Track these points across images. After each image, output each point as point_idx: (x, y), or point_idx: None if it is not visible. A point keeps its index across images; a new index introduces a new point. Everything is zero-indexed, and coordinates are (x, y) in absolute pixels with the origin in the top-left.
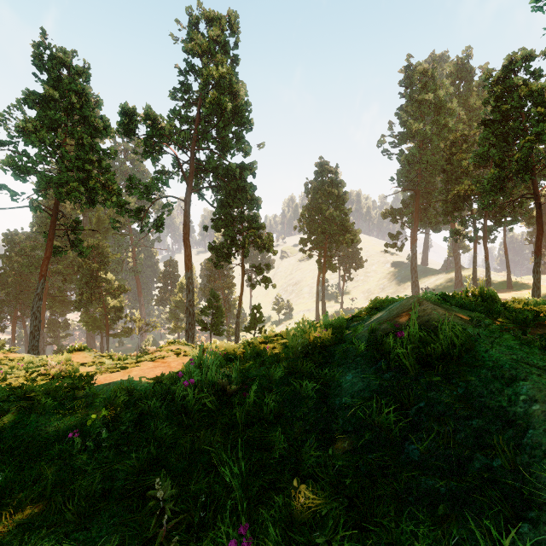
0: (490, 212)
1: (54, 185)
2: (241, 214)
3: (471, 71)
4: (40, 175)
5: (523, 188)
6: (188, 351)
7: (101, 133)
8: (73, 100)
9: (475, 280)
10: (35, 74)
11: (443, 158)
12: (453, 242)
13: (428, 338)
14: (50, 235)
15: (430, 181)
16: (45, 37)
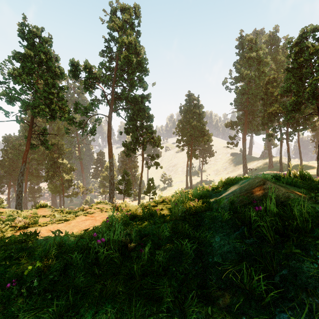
0: (290, 123)
1: (30, 107)
2: (142, 124)
3: (278, 39)
4: (22, 101)
5: (310, 108)
6: (108, 208)
7: (58, 76)
8: (42, 57)
9: (281, 163)
10: (19, 42)
11: (261, 91)
12: (267, 141)
13: (282, 213)
14: (29, 137)
15: (254, 105)
16: (25, 19)
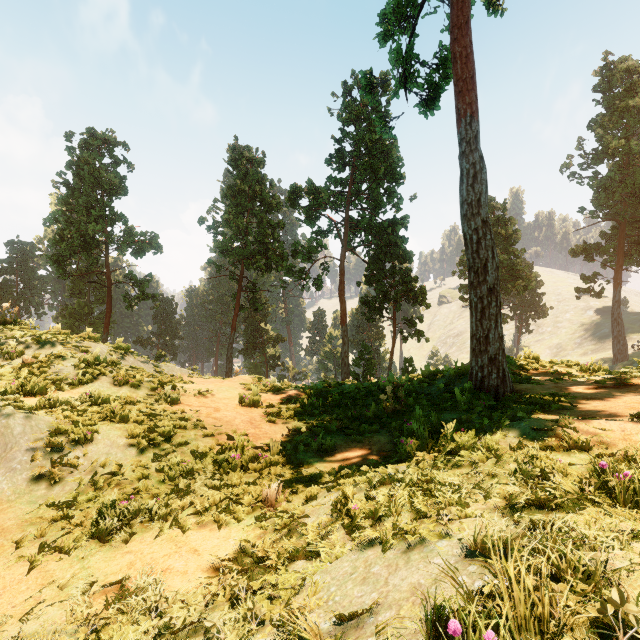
0: None
1: (243, 258)
2: (393, 269)
3: None
4: (235, 251)
5: None
6: None
7: (273, 209)
8: (257, 189)
9: None
10: (229, 171)
11: None
12: None
13: (461, 369)
14: (238, 296)
15: None
16: (236, 141)
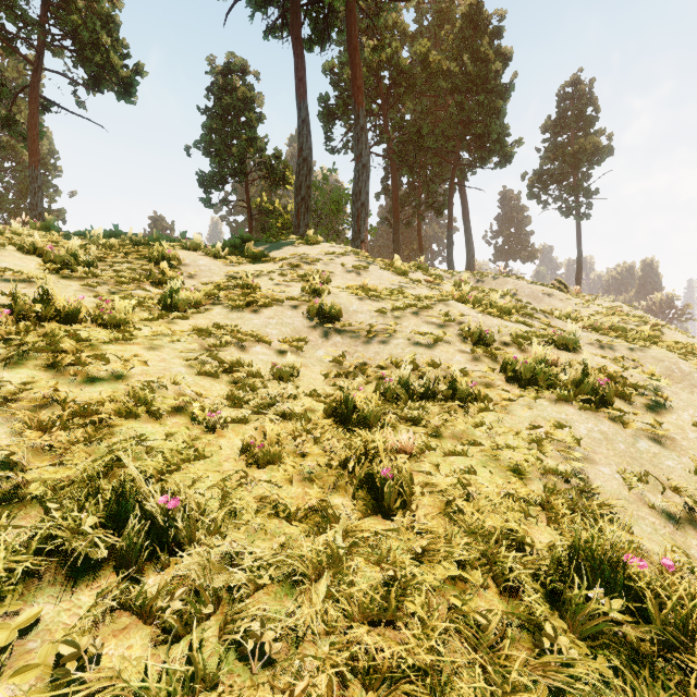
0: None
1: None
2: None
3: None
4: None
5: None
6: None
7: None
8: None
9: None
10: None
11: None
12: None
13: None
14: None
15: None
16: None
